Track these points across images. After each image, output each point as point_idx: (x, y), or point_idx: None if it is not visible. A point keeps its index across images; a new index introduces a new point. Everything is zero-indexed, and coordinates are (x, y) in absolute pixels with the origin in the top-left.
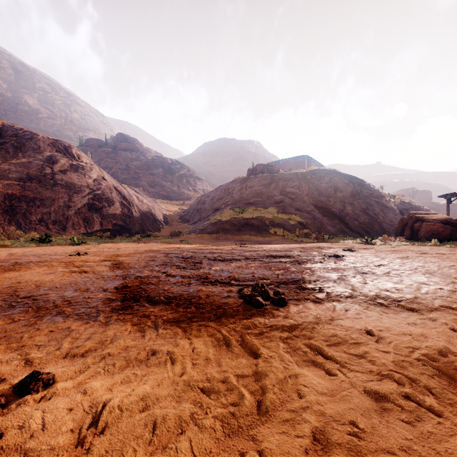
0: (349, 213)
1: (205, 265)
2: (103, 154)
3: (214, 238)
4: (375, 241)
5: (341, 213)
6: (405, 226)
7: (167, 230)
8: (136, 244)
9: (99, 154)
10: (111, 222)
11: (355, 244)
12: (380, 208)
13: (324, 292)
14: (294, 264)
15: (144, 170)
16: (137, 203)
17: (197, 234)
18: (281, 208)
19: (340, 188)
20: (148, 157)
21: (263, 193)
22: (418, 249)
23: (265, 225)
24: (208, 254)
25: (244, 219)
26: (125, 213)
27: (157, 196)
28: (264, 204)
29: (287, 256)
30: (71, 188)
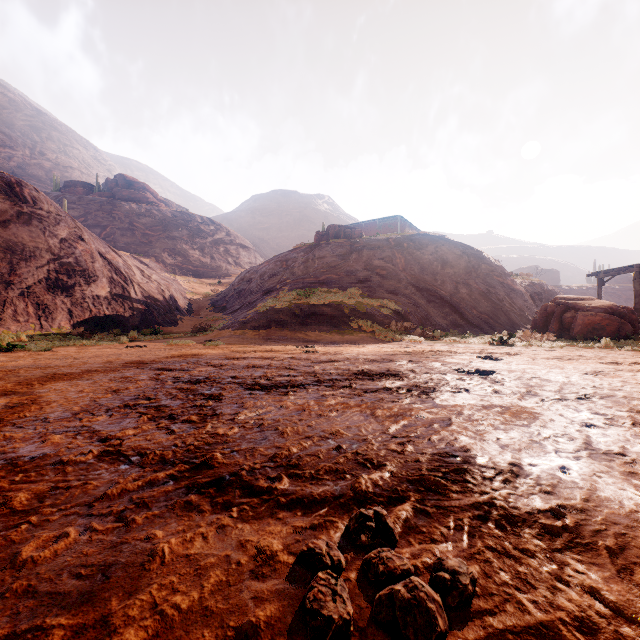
0: (464, 298)
1: (225, 406)
2: (93, 205)
3: (262, 336)
4: (511, 340)
5: (453, 297)
6: (550, 317)
7: (189, 324)
8: (122, 349)
9: (85, 205)
10: (90, 310)
11: (486, 346)
12: (505, 292)
13: (597, 548)
14: (418, 397)
15: (159, 231)
16: (140, 280)
17: (235, 330)
18: (367, 290)
19: (450, 262)
20: (166, 212)
21: (339, 267)
22: (593, 355)
23: (343, 315)
24: (244, 371)
25: (311, 306)
26: (116, 296)
27: (178, 271)
28: (341, 284)
29: (393, 374)
30: (15, 252)
